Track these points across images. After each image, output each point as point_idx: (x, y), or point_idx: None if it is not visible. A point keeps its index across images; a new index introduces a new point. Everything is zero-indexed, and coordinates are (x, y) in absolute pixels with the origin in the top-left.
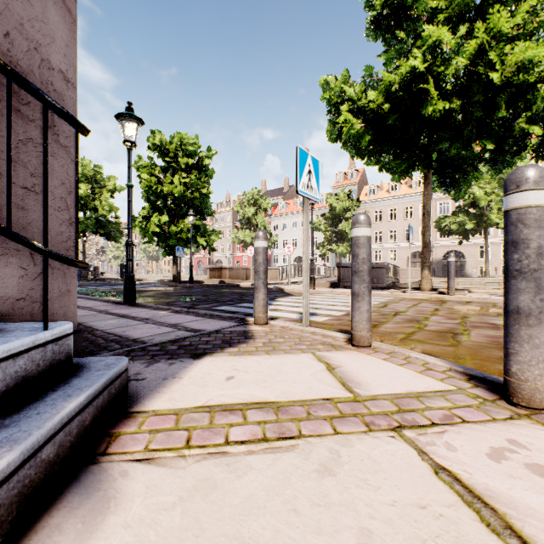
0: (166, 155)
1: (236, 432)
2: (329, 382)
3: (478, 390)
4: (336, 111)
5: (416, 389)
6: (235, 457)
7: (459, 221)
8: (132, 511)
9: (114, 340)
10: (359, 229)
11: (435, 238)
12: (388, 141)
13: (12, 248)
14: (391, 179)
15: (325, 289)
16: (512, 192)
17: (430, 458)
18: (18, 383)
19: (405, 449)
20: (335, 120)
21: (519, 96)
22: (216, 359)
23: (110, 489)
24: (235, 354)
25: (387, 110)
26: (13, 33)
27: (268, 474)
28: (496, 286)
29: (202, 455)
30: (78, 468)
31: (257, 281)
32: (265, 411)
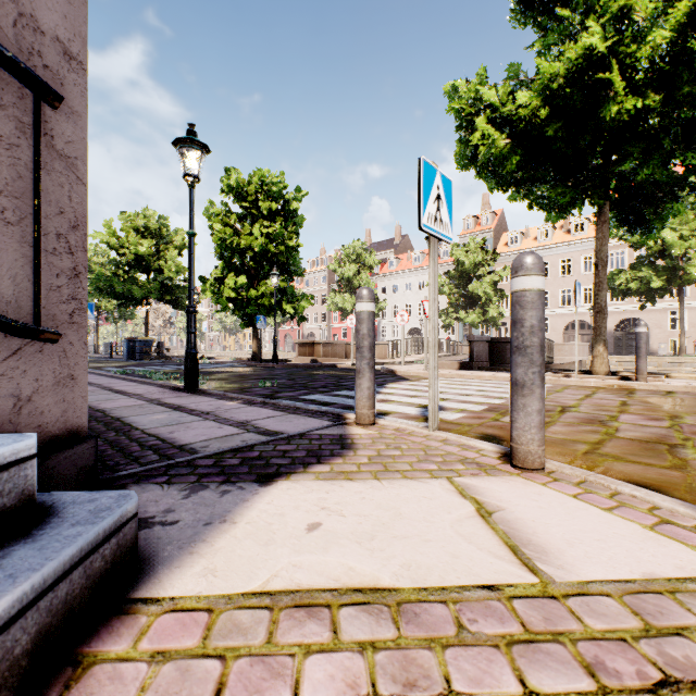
0: (243, 200)
1: (316, 672)
2: (487, 543)
3: None
4: (468, 126)
5: (662, 571)
6: None
7: (641, 277)
8: None
9: (153, 446)
10: (525, 279)
11: None
12: (544, 163)
13: None
14: (545, 220)
15: (453, 371)
16: None
17: None
18: None
19: None
20: (467, 138)
21: None
22: (294, 485)
23: None
24: (324, 478)
25: (544, 117)
26: None
27: None
28: None
29: None
30: None
31: (360, 362)
32: (374, 614)
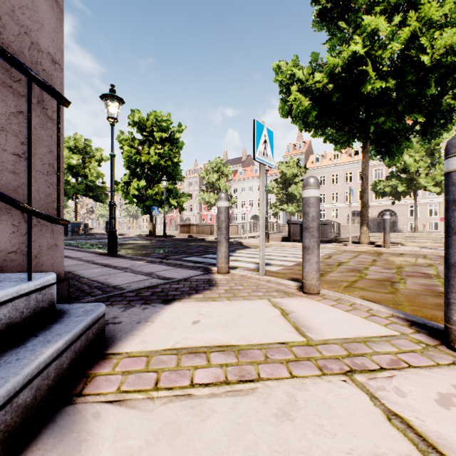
0: (143, 130)
1: (201, 374)
2: (284, 326)
3: (419, 336)
4: (287, 91)
5: (363, 334)
6: (199, 400)
7: (392, 184)
8: (101, 455)
9: (97, 287)
10: (310, 191)
11: (371, 199)
12: (331, 116)
13: (4, 207)
14: (334, 149)
15: (278, 242)
16: (454, 155)
17: (382, 404)
18: (2, 330)
19: (357, 393)
20: (286, 98)
21: (447, 75)
22: (184, 304)
23: (82, 431)
24: (200, 300)
25: (331, 89)
26: (5, 18)
27: (229, 418)
28: (424, 240)
29: (169, 397)
30: (55, 409)
31: (220, 236)
32: (227, 354)
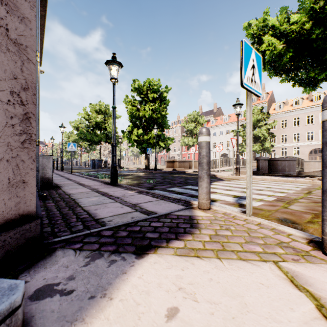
0: (141, 94)
1: None
2: None
3: None
4: (258, 42)
5: None
6: None
7: None
8: None
9: (83, 219)
10: None
11: None
12: (307, 56)
13: None
14: (302, 92)
15: None
16: None
17: None
18: None
19: None
20: (257, 48)
21: None
22: (159, 259)
23: None
24: (180, 254)
25: (308, 28)
26: None
27: None
28: None
29: None
30: None
31: (201, 171)
32: None
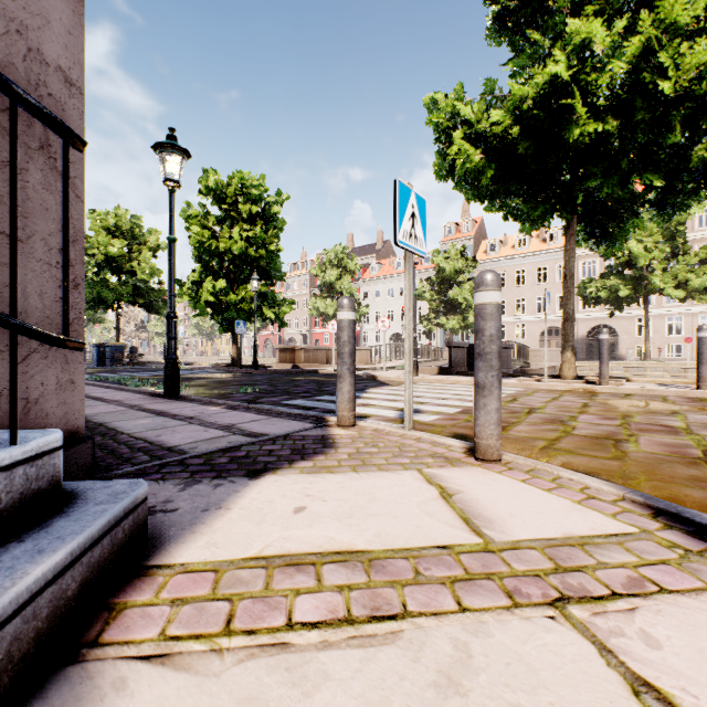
0: (222, 202)
1: (305, 605)
2: (445, 517)
3: (672, 534)
4: (446, 139)
5: (578, 531)
6: (300, 655)
7: (610, 286)
8: None
9: (142, 448)
10: (486, 294)
11: (577, 309)
12: (517, 178)
13: None
14: (520, 230)
15: (432, 376)
16: None
17: (621, 662)
18: None
19: (575, 642)
20: (445, 151)
21: (700, 113)
22: (281, 478)
23: None
24: (308, 472)
25: (516, 135)
26: None
27: (354, 691)
28: (660, 372)
29: (249, 649)
30: (49, 672)
31: (341, 367)
32: (350, 568)
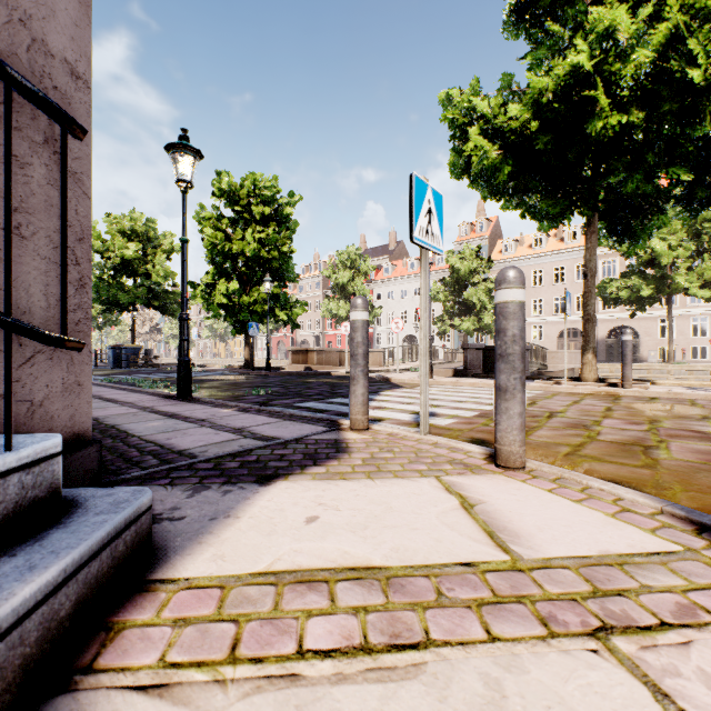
0: (235, 204)
1: (317, 629)
2: (467, 530)
3: None
4: (462, 136)
5: (615, 549)
6: (312, 689)
7: (631, 286)
8: None
9: (152, 452)
10: (508, 292)
11: (596, 309)
12: (535, 174)
13: None
14: (537, 229)
15: (447, 379)
16: None
17: (680, 709)
18: None
19: (624, 683)
20: (461, 147)
21: None
22: (292, 485)
23: None
24: (320, 478)
25: (535, 129)
26: None
27: None
28: (685, 374)
29: (255, 680)
30: (37, 703)
31: (355, 369)
32: (366, 587)
